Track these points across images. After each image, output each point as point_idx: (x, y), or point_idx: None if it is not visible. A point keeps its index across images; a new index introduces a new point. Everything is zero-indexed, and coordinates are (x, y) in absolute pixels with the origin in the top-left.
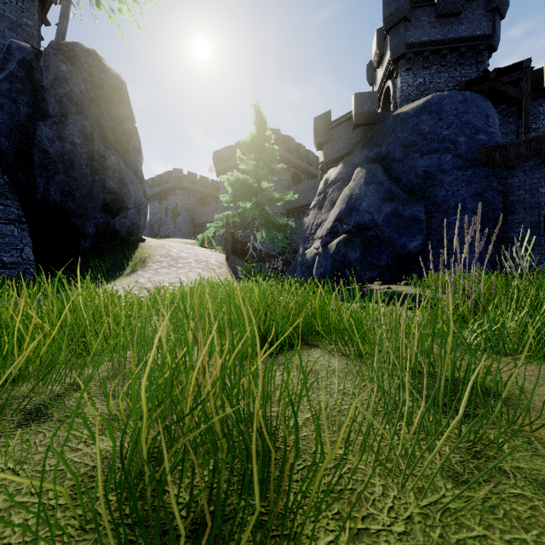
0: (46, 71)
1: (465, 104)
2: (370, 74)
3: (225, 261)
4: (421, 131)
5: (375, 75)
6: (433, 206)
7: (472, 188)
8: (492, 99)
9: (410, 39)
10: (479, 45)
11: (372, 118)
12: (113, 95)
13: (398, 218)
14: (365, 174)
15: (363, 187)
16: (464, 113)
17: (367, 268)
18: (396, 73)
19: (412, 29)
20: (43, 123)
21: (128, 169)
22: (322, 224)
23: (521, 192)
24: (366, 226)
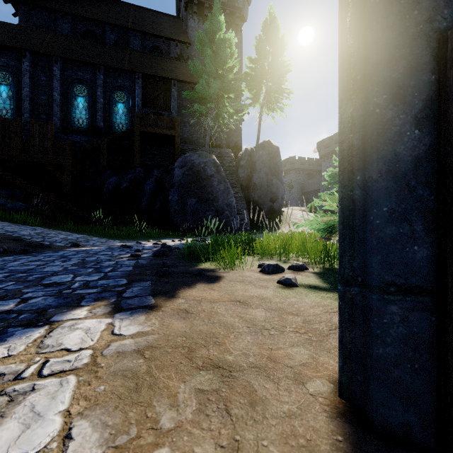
0: (256, 156)
1: None
2: None
3: None
4: None
5: None
6: None
7: None
8: None
9: None
10: None
11: None
12: (275, 154)
13: None
14: None
15: None
16: None
17: None
18: None
19: None
20: (255, 174)
21: (279, 182)
22: None
23: None
24: None
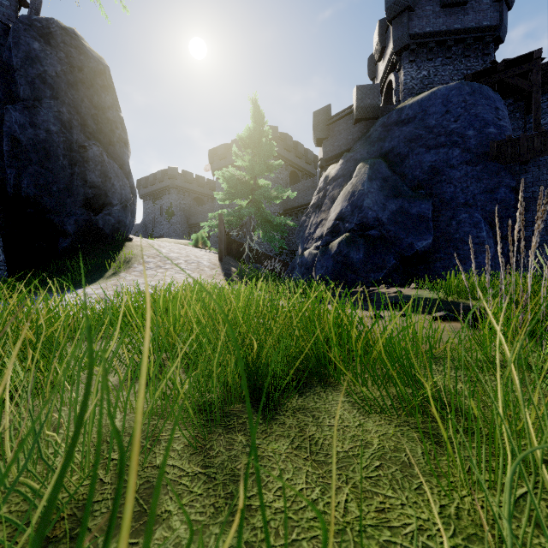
0: (15, 48)
1: (473, 96)
2: (370, 68)
3: (218, 262)
4: (427, 124)
5: (377, 69)
6: (441, 203)
7: (482, 184)
8: (499, 93)
9: (413, 30)
10: (486, 36)
11: (374, 112)
12: (95, 80)
13: (405, 216)
14: (368, 170)
15: (366, 183)
16: (473, 105)
17: (371, 270)
18: (399, 66)
19: (416, 19)
20: (13, 107)
21: (112, 162)
22: (322, 223)
23: (535, 188)
24: (370, 225)
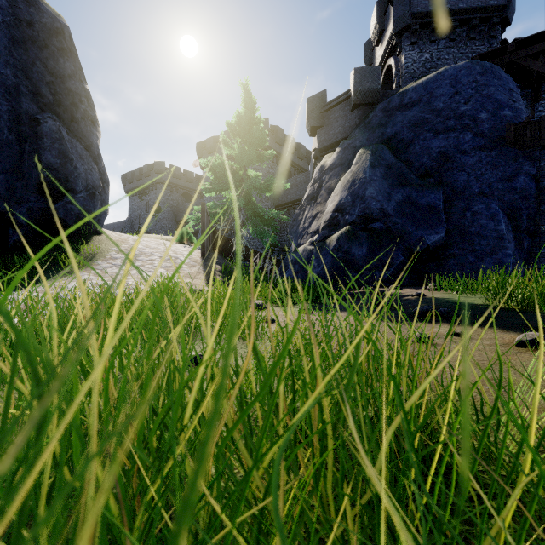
0: None
1: (485, 76)
2: (367, 55)
3: (200, 259)
4: (434, 107)
5: (374, 55)
6: (452, 193)
7: (499, 172)
8: None
9: (415, 8)
10: (493, 17)
11: (374, 97)
12: (49, 40)
13: (413, 206)
14: (370, 156)
15: (368, 171)
16: (484, 86)
17: (376, 267)
18: (399, 48)
19: None
20: None
21: (74, 141)
22: (318, 216)
23: None
24: (373, 217)
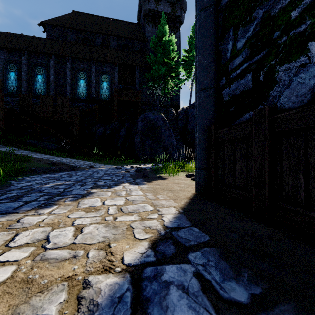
0: (189, 112)
1: None
2: None
3: None
4: None
5: None
6: None
7: None
8: None
9: None
10: None
11: None
12: None
13: None
14: None
15: None
16: None
17: None
18: None
19: None
20: (188, 124)
21: None
22: None
23: None
24: None
